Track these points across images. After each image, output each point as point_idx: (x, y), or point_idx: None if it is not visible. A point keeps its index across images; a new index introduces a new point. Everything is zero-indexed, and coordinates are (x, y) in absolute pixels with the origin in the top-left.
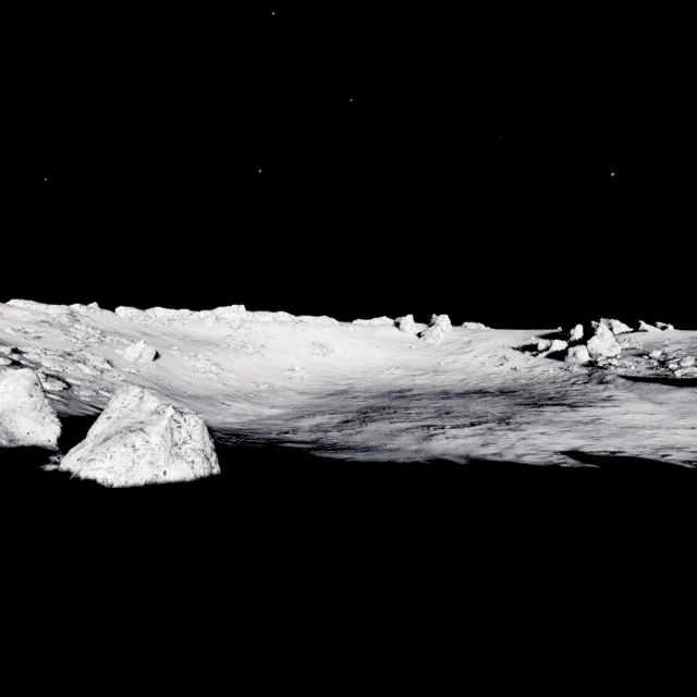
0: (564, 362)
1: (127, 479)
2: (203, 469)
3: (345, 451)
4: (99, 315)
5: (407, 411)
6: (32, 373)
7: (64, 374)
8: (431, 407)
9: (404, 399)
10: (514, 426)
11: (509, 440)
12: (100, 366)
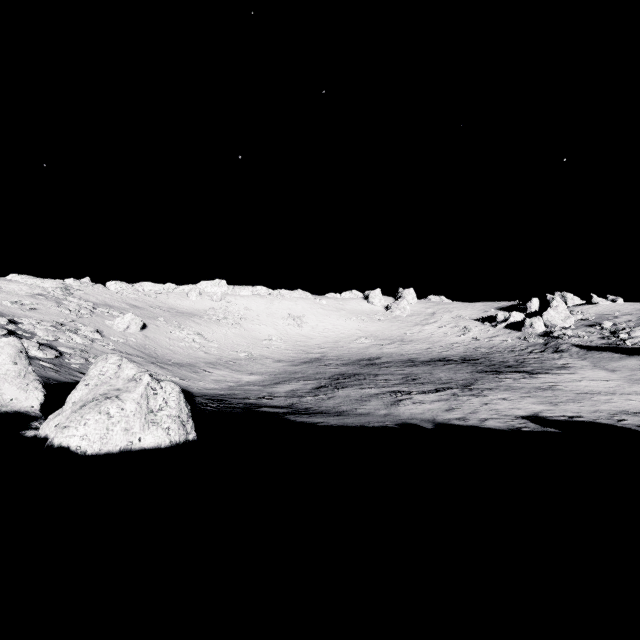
0: (522, 332)
1: (101, 446)
2: (178, 436)
3: (318, 415)
4: (91, 288)
5: (376, 377)
6: (17, 341)
7: (57, 343)
8: (399, 374)
9: (373, 366)
10: (477, 392)
11: (472, 405)
12: (91, 336)
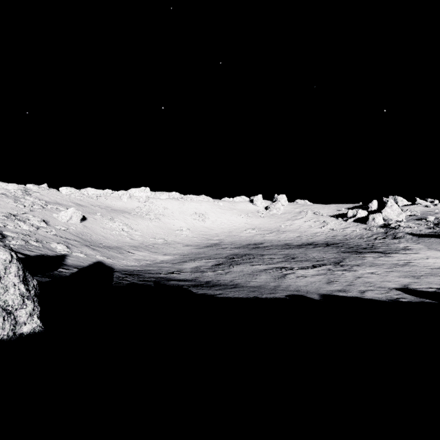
0: (366, 224)
1: None
2: None
3: (217, 287)
4: (47, 191)
5: (263, 257)
6: None
7: (4, 228)
8: (280, 254)
9: (259, 249)
10: (347, 267)
11: (347, 278)
12: (37, 224)
